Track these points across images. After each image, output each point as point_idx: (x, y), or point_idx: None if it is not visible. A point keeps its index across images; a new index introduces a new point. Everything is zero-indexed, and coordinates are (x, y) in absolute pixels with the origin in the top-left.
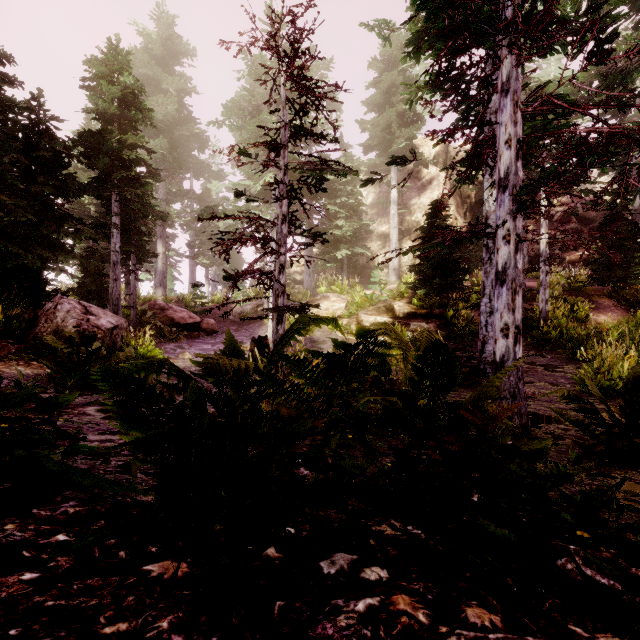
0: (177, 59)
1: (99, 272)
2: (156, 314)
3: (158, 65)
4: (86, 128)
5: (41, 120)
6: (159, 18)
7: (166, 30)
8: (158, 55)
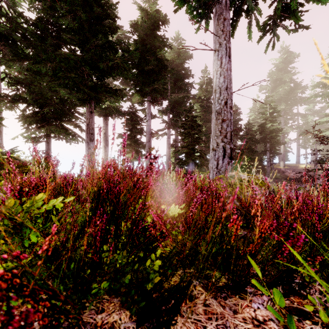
0: (289, 63)
1: (261, 162)
2: (280, 174)
3: (281, 70)
4: (254, 108)
5: (249, 128)
6: (281, 50)
7: (284, 54)
8: (281, 67)
